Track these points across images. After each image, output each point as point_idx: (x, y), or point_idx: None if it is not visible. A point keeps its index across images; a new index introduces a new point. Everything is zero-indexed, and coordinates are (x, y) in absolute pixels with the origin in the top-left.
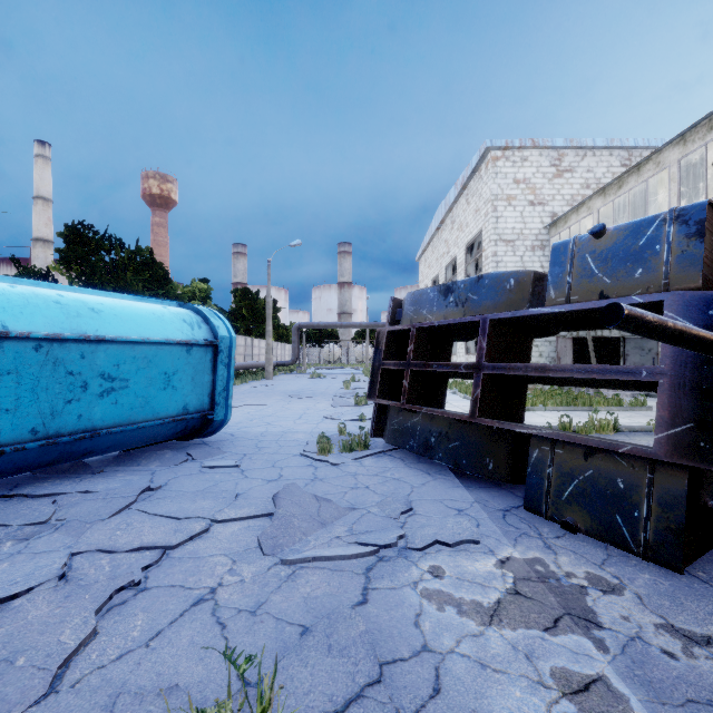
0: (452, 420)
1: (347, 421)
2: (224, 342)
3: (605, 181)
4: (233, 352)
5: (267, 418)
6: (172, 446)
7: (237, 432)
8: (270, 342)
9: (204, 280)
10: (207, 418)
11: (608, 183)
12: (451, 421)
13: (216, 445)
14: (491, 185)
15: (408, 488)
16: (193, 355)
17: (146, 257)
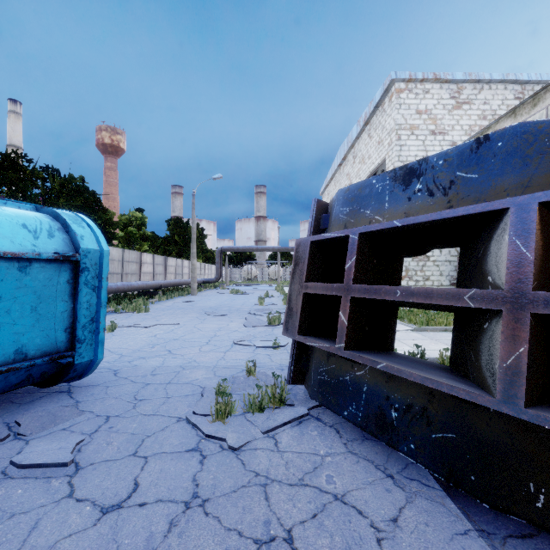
0: (436, 389)
1: (258, 348)
2: (90, 257)
3: (500, 112)
4: (104, 271)
5: (172, 343)
6: (18, 397)
7: (124, 368)
8: (194, 263)
9: (139, 209)
10: (60, 362)
11: (522, 102)
12: (433, 390)
13: (81, 394)
14: (396, 115)
15: (371, 544)
16: (33, 275)
17: (78, 185)
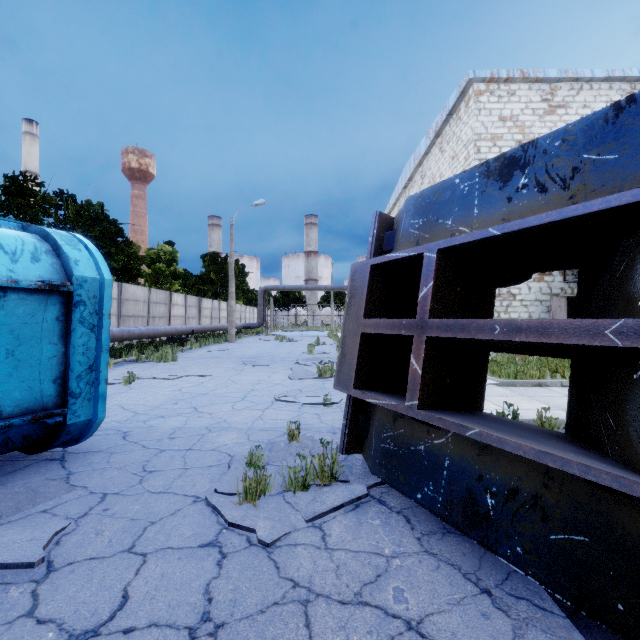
0: (556, 468)
1: (305, 405)
2: (87, 287)
3: None
4: (106, 305)
5: (199, 398)
6: None
7: (137, 430)
8: (232, 304)
9: (169, 242)
10: (46, 423)
11: None
12: (552, 470)
13: (76, 463)
14: (474, 123)
15: None
16: (8, 309)
17: (96, 213)
